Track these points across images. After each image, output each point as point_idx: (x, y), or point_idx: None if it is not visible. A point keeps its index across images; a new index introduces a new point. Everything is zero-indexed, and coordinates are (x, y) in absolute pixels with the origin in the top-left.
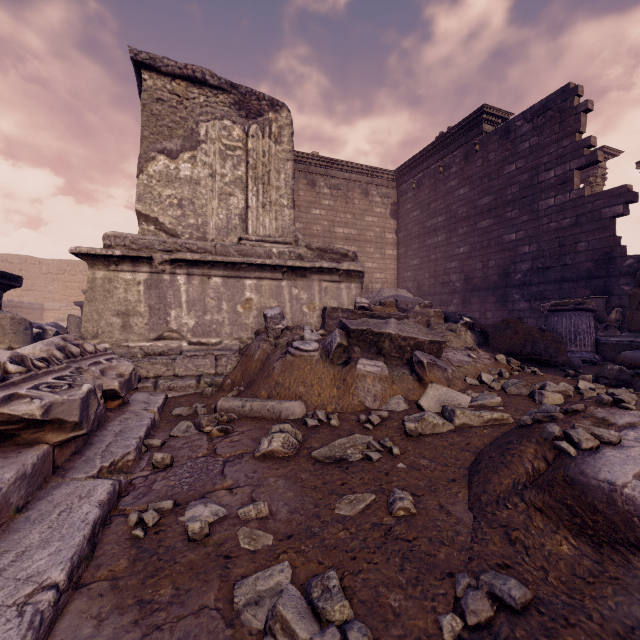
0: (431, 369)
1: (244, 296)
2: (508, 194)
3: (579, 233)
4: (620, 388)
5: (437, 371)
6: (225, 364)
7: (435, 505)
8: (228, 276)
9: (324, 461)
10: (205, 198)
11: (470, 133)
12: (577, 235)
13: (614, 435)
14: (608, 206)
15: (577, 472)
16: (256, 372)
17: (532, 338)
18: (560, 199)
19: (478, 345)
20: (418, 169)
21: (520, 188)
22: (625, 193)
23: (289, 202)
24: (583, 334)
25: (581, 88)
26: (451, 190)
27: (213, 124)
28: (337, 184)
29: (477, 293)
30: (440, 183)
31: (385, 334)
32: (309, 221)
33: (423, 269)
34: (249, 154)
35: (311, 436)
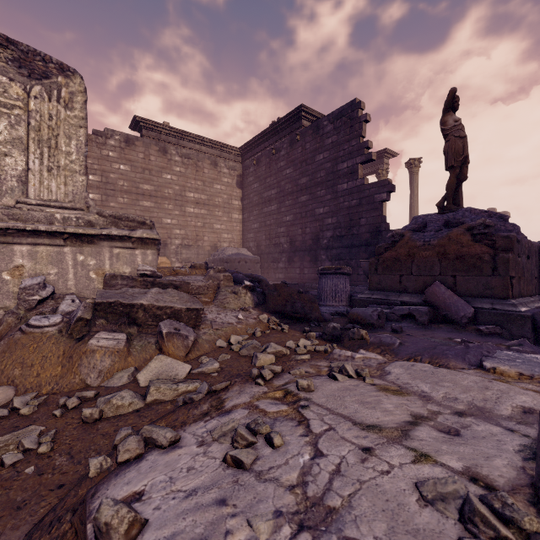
0: (171, 338)
1: (13, 263)
2: (318, 177)
3: (361, 211)
4: (326, 344)
5: (177, 340)
6: None
7: None
8: None
9: None
10: None
11: (294, 125)
12: (360, 213)
13: (167, 438)
14: (378, 193)
15: (91, 495)
16: None
17: (292, 299)
18: (350, 185)
19: (257, 304)
20: (258, 149)
21: (326, 173)
22: (387, 185)
23: (82, 168)
24: (341, 292)
25: (363, 104)
26: (281, 169)
27: None
28: (188, 154)
29: (298, 253)
30: (273, 162)
31: (137, 305)
32: (161, 184)
33: (261, 232)
34: (31, 115)
35: None
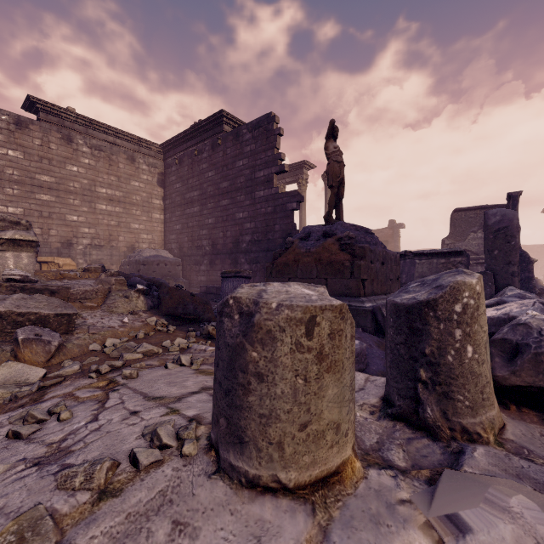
0: (29, 345)
1: None
2: (238, 182)
3: (276, 218)
4: (200, 341)
5: (37, 345)
6: None
7: None
8: None
9: None
10: None
11: (216, 129)
12: (275, 219)
13: None
14: (290, 202)
15: None
16: None
17: (184, 302)
18: (267, 192)
19: (152, 308)
20: (180, 148)
21: (245, 180)
22: (297, 195)
23: None
24: None
25: (278, 118)
26: (203, 171)
27: None
28: (99, 145)
29: (219, 256)
30: (196, 164)
31: None
32: (64, 176)
33: (184, 233)
34: None
35: None
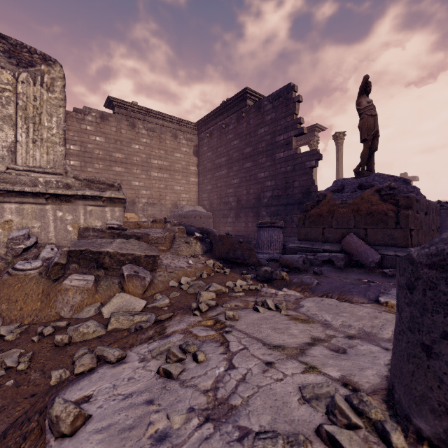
0: (131, 279)
1: (3, 218)
2: (260, 147)
3: (295, 176)
4: (258, 284)
5: (136, 280)
6: None
7: None
8: None
9: None
10: None
11: (240, 104)
12: (294, 177)
13: (115, 355)
14: (308, 161)
15: (52, 399)
16: None
17: (234, 248)
18: (286, 154)
19: (206, 252)
20: (211, 124)
21: (266, 144)
22: (316, 154)
23: (61, 140)
24: (275, 242)
25: (296, 87)
26: (229, 141)
27: None
28: (153, 128)
29: (243, 210)
30: (223, 135)
31: (104, 252)
32: (130, 153)
33: (213, 192)
34: (18, 97)
35: None
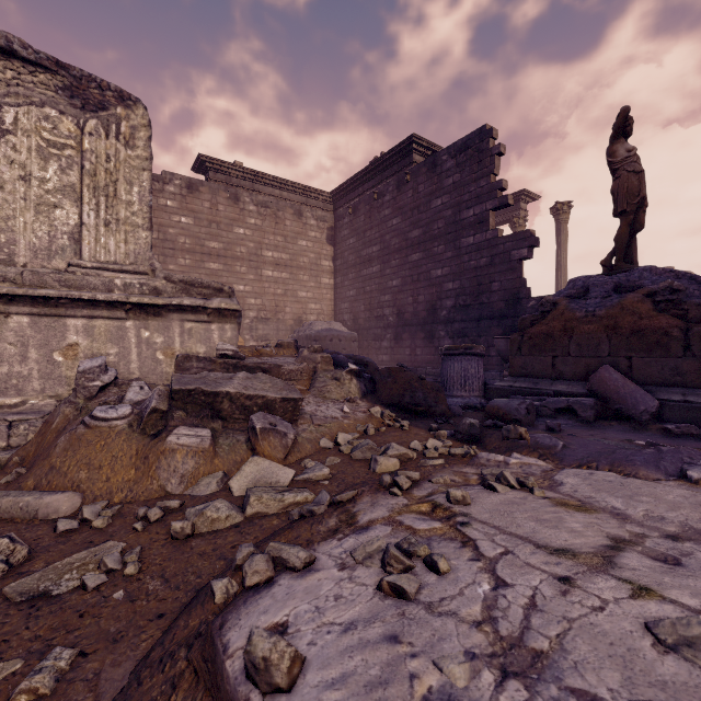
0: (266, 436)
1: (66, 340)
2: (435, 229)
3: (493, 273)
4: (463, 446)
5: (274, 438)
6: (24, 433)
7: (93, 670)
8: (40, 314)
9: (12, 600)
10: (13, 208)
11: (402, 162)
12: (492, 275)
13: (301, 558)
14: (516, 249)
15: (219, 626)
16: (47, 447)
17: (412, 387)
18: (478, 238)
19: (365, 394)
20: (354, 193)
21: (445, 224)
22: (529, 237)
23: (145, 222)
24: (472, 379)
25: (495, 131)
26: (385, 219)
27: (27, 110)
28: (265, 201)
29: (408, 328)
30: (375, 211)
31: (222, 393)
32: (231, 241)
33: (359, 301)
34: (85, 156)
35: (49, 549)
